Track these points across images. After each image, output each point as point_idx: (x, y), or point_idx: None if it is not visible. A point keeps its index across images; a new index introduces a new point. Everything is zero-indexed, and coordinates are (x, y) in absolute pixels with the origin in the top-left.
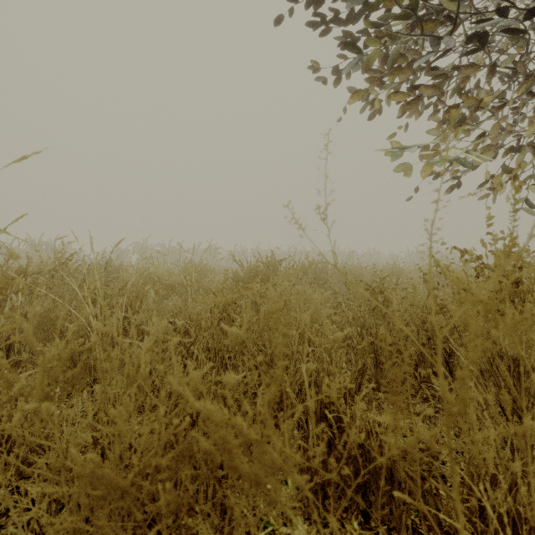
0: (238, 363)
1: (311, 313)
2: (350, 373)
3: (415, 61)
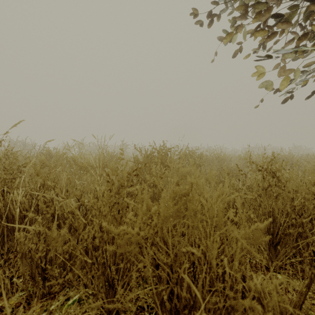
0: (133, 258)
1: (217, 198)
2: (250, 256)
3: (268, 4)
